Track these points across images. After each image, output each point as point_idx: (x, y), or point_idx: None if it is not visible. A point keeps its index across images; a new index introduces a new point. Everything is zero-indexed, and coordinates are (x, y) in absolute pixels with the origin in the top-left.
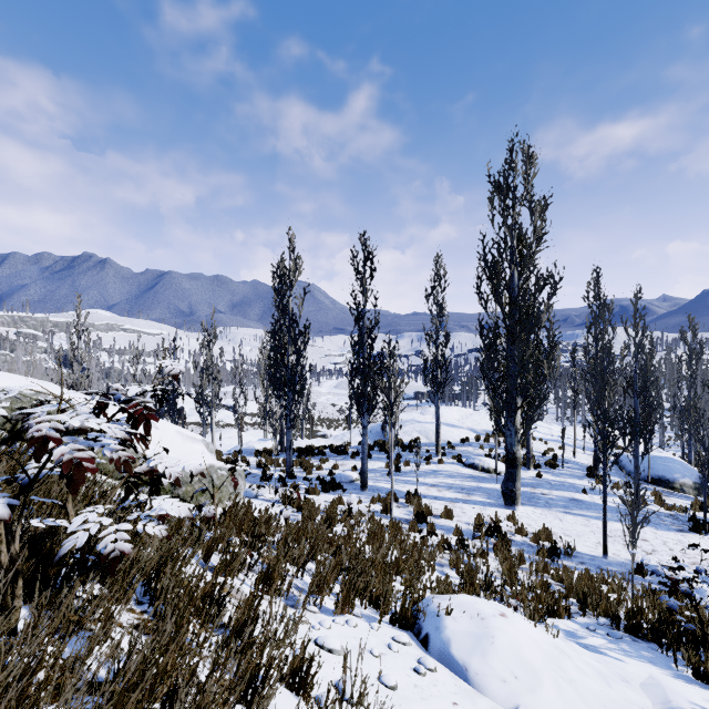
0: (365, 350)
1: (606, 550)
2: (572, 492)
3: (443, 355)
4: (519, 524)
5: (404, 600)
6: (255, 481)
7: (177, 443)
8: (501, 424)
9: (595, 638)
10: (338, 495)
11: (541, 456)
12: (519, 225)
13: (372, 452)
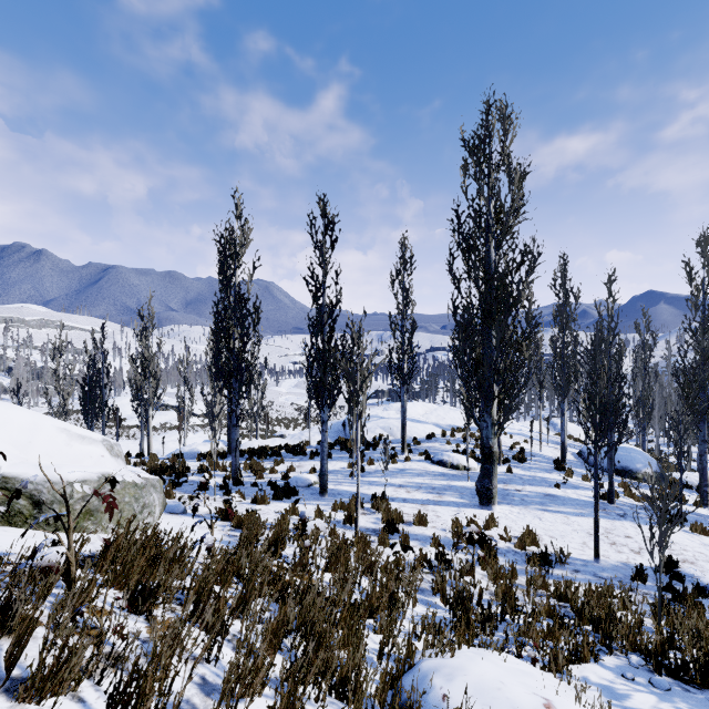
0: (324, 332)
1: (598, 552)
2: (545, 487)
3: (410, 343)
4: (499, 527)
5: (385, 680)
6: (191, 490)
7: (59, 445)
8: (475, 416)
9: (641, 695)
10: (292, 504)
11: (508, 451)
12: (497, 192)
13: (333, 451)
